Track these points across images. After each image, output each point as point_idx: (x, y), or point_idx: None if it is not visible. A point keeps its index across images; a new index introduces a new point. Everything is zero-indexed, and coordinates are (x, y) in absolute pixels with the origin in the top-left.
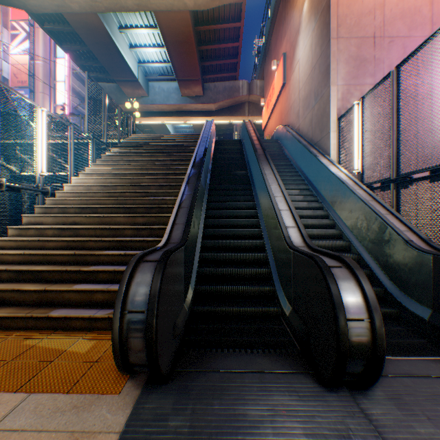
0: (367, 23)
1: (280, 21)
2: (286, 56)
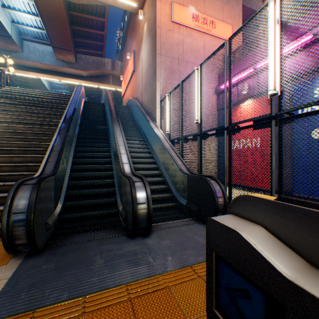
0: (175, 50)
1: (132, 28)
2: (135, 52)
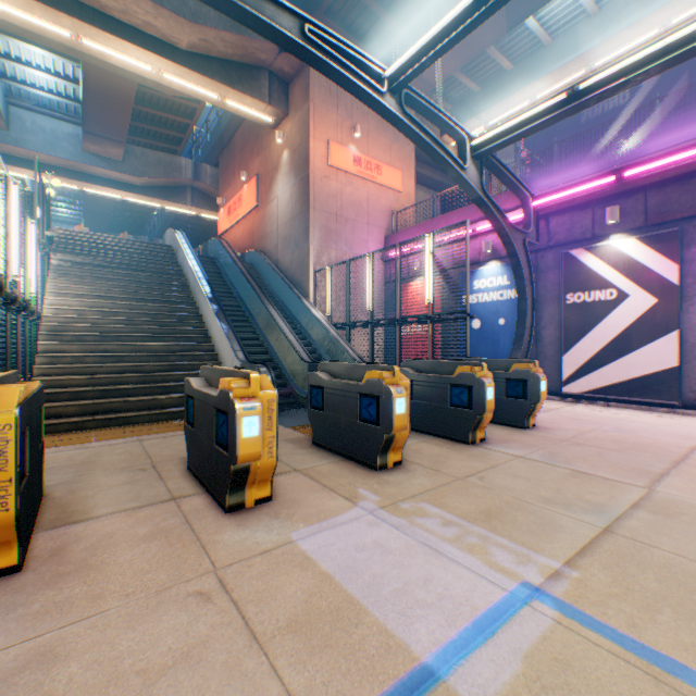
0: (333, 203)
1: (252, 133)
2: (261, 178)
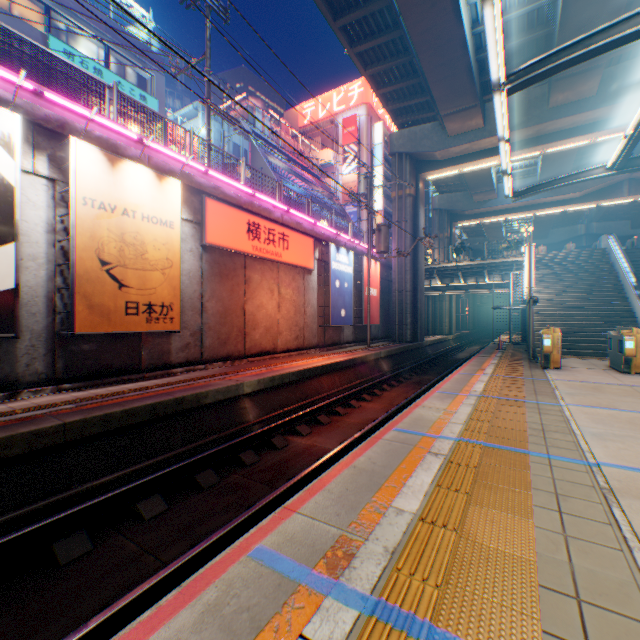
0: None
1: None
2: None
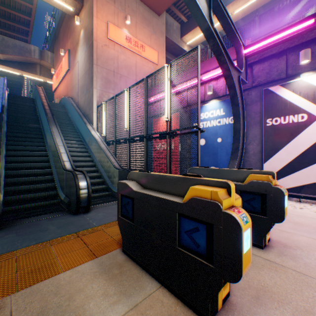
0: (111, 64)
1: (67, 26)
2: (71, 52)
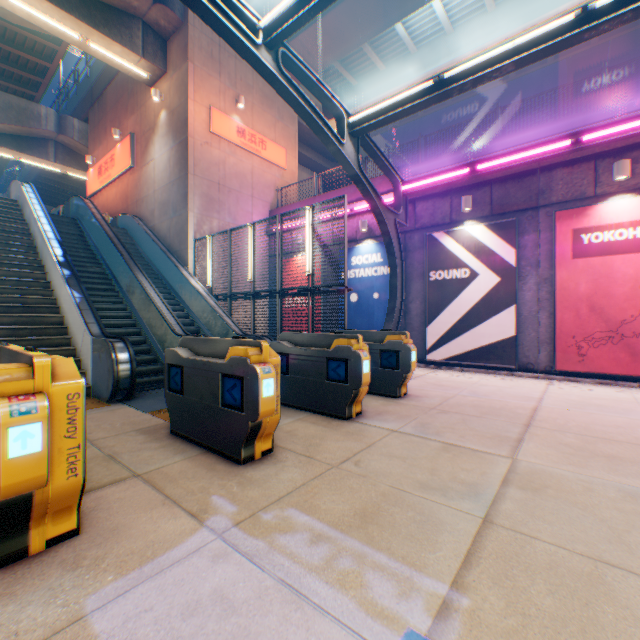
0: (216, 172)
1: (127, 89)
2: (136, 138)
